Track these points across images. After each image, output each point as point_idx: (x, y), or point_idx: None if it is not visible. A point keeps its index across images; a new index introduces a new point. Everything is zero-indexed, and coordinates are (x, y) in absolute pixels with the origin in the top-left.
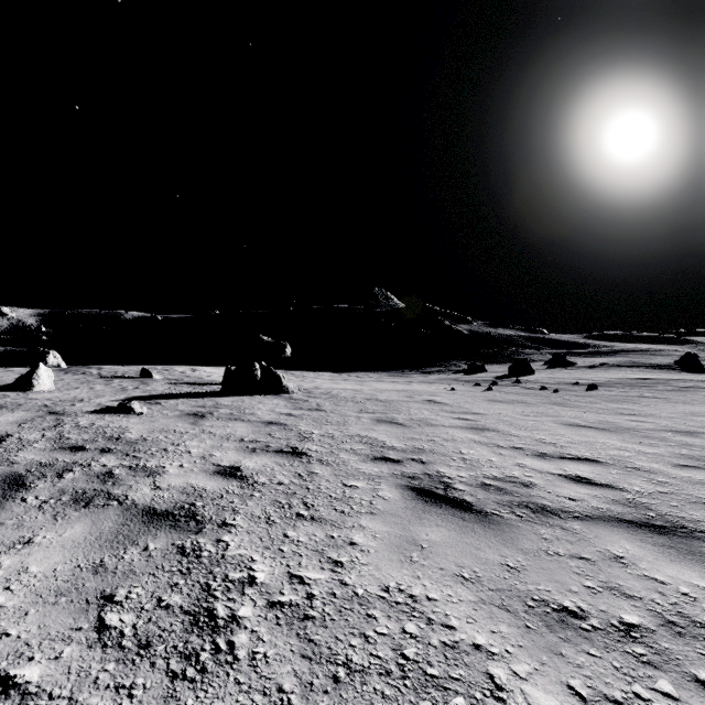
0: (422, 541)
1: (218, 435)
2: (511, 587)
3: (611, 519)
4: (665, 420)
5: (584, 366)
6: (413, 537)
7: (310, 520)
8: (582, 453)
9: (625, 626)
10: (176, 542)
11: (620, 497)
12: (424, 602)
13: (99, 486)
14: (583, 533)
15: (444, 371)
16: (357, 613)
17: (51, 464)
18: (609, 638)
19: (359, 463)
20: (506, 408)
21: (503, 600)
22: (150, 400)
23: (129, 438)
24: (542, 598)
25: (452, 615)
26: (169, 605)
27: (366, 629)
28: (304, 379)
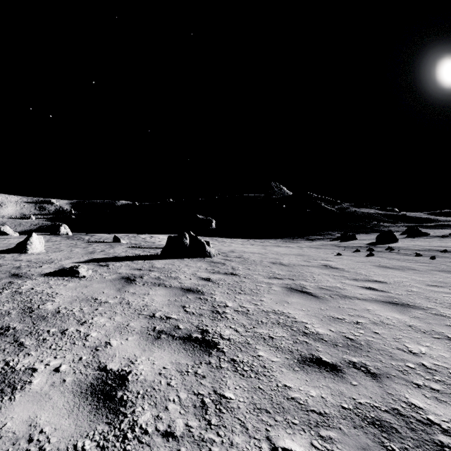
0: None
1: (132, 307)
2: None
3: None
4: None
5: (436, 235)
6: None
7: None
8: None
9: None
10: None
11: None
12: None
13: None
14: None
15: (323, 239)
16: None
17: None
18: None
19: (285, 371)
20: (401, 275)
21: None
22: (103, 262)
23: (43, 311)
24: None
25: None
26: None
27: None
28: (224, 244)
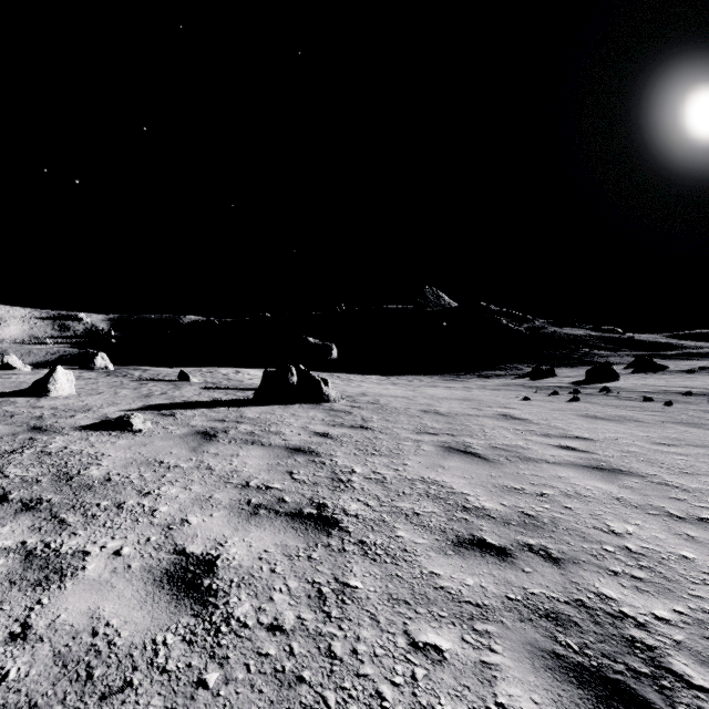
0: None
1: (216, 473)
2: None
3: None
4: None
5: (679, 370)
6: None
7: None
8: None
9: None
10: None
11: None
12: None
13: None
14: None
15: (504, 375)
16: None
17: None
18: None
19: (433, 555)
20: (617, 429)
21: None
22: (166, 410)
23: (87, 478)
24: None
25: None
26: None
27: None
28: (350, 383)
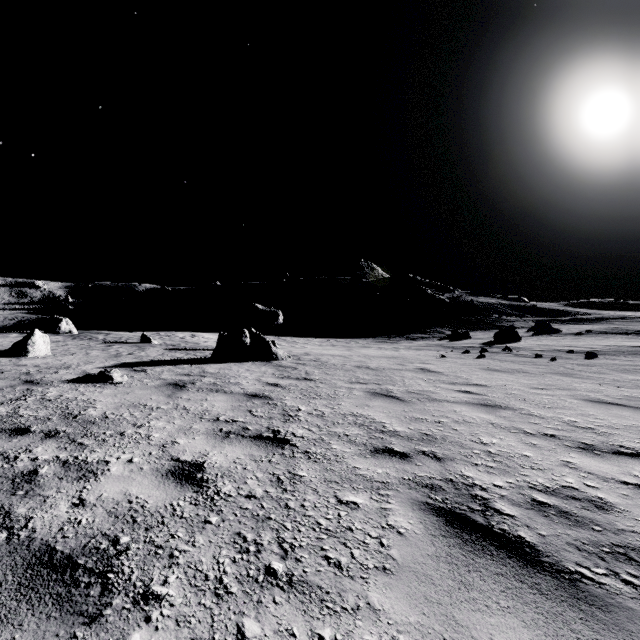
0: None
1: (191, 412)
2: None
3: None
4: None
5: (569, 333)
6: None
7: (285, 587)
8: (638, 445)
9: None
10: None
11: None
12: None
13: (3, 498)
14: None
15: (428, 338)
16: None
17: None
18: None
19: (356, 458)
20: (508, 378)
21: None
22: (137, 367)
23: (88, 416)
24: None
25: None
26: None
27: None
28: (295, 345)
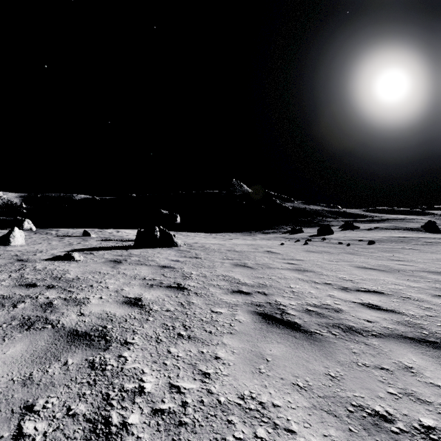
0: (267, 355)
1: (128, 275)
2: (334, 394)
3: (398, 336)
4: (421, 264)
5: (364, 229)
6: (260, 352)
7: (187, 339)
8: (370, 287)
9: (424, 428)
10: (89, 358)
11: (401, 319)
12: (270, 408)
13: (41, 313)
14: (380, 348)
15: (276, 232)
16: (219, 419)
17: (10, 297)
18: (414, 440)
19: (222, 295)
20: (317, 256)
21: (330, 406)
22: (86, 251)
23: (68, 278)
24: (358, 404)
25: (292, 420)
26: (75, 413)
27: (226, 434)
28: (188, 237)
